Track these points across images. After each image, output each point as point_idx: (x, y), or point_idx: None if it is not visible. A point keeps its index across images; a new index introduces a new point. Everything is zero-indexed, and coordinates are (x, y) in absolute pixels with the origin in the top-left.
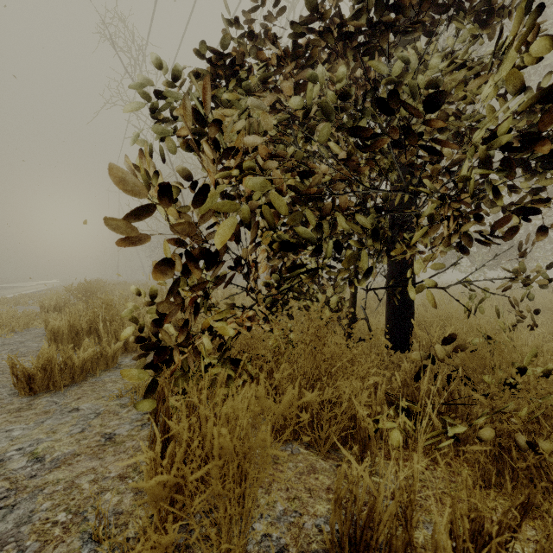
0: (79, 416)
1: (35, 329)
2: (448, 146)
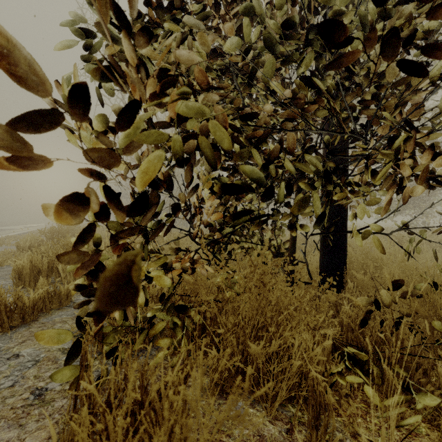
0: (16, 364)
1: (9, 267)
2: (438, 54)
